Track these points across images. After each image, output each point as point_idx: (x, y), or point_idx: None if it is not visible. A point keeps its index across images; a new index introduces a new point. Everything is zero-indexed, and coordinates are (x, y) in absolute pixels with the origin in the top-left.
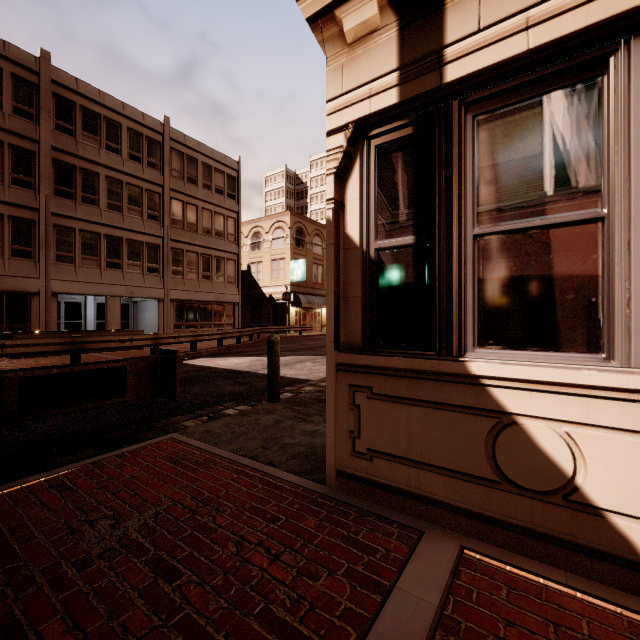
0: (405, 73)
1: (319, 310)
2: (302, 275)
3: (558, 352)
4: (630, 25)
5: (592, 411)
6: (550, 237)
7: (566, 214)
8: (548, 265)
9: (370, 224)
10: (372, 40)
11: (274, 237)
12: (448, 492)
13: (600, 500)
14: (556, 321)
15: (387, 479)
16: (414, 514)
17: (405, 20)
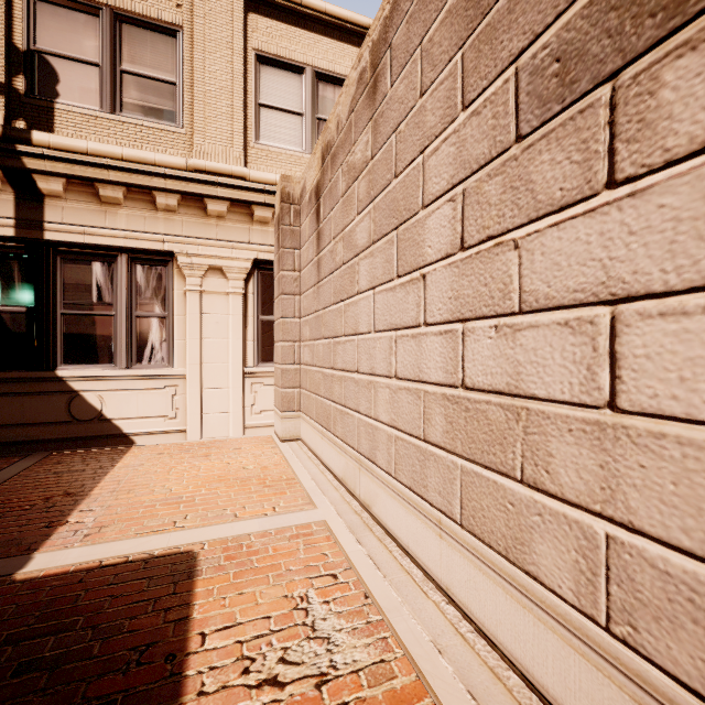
0: (20, 223)
1: None
2: None
3: (99, 365)
4: (123, 249)
5: (108, 385)
6: (96, 319)
7: (102, 311)
8: (95, 330)
9: None
10: None
11: None
12: (47, 434)
13: (111, 416)
14: (98, 352)
15: (7, 439)
16: (26, 451)
17: (20, 196)
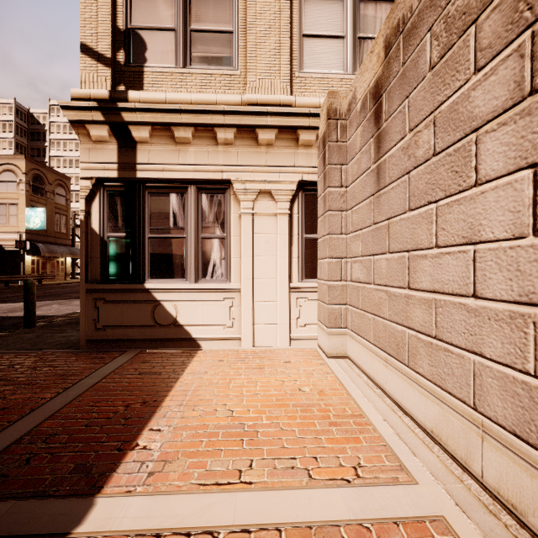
0: (121, 166)
1: (63, 259)
2: (41, 224)
3: (174, 279)
4: (191, 181)
5: (181, 296)
6: (172, 241)
7: (176, 234)
8: (171, 250)
9: (105, 225)
10: (105, 145)
11: (2, 179)
12: (138, 334)
13: (183, 323)
14: (174, 269)
15: (113, 337)
16: (125, 347)
17: (121, 144)
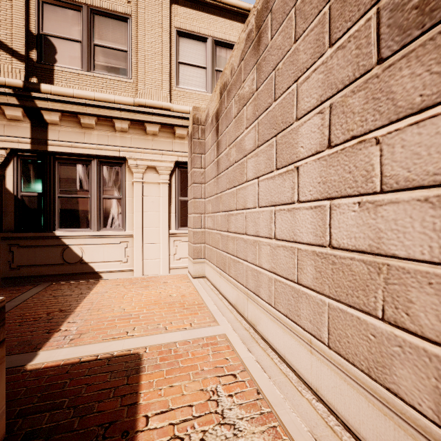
0: (34, 141)
1: None
2: None
3: (80, 228)
4: (95, 156)
5: (86, 241)
6: (78, 200)
7: (82, 195)
8: (78, 207)
9: (18, 186)
10: (19, 123)
11: None
12: (49, 271)
13: (88, 261)
14: (80, 221)
15: (26, 274)
16: (37, 282)
17: (34, 124)
